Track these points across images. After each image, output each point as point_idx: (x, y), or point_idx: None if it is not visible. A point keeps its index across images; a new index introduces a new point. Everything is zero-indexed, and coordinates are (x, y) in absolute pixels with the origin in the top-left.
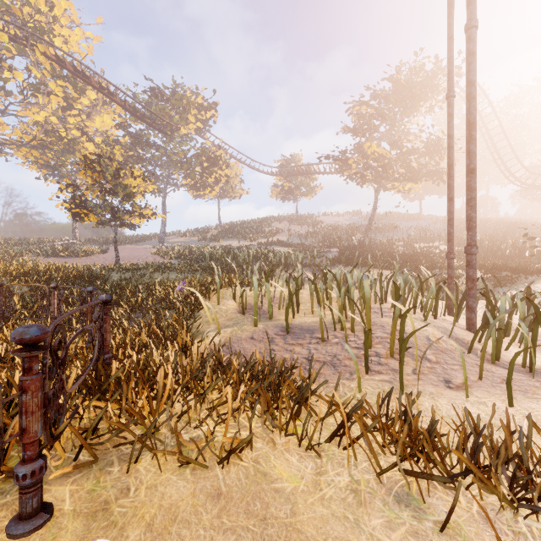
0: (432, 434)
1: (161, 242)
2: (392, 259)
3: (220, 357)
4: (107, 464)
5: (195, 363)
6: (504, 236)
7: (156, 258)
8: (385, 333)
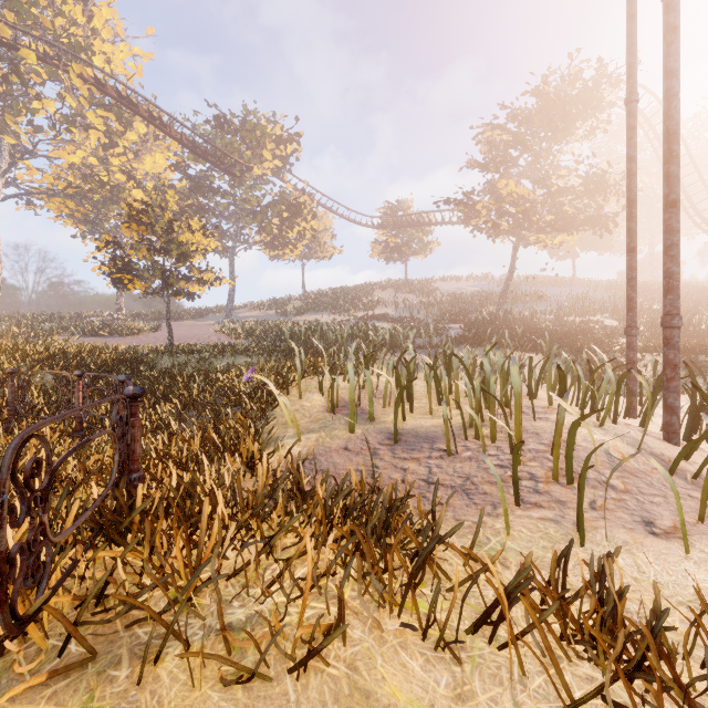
0: (657, 633)
1: (227, 316)
2: (538, 338)
3: (299, 478)
4: (111, 662)
5: (261, 490)
6: (695, 306)
7: (221, 337)
8: (542, 444)
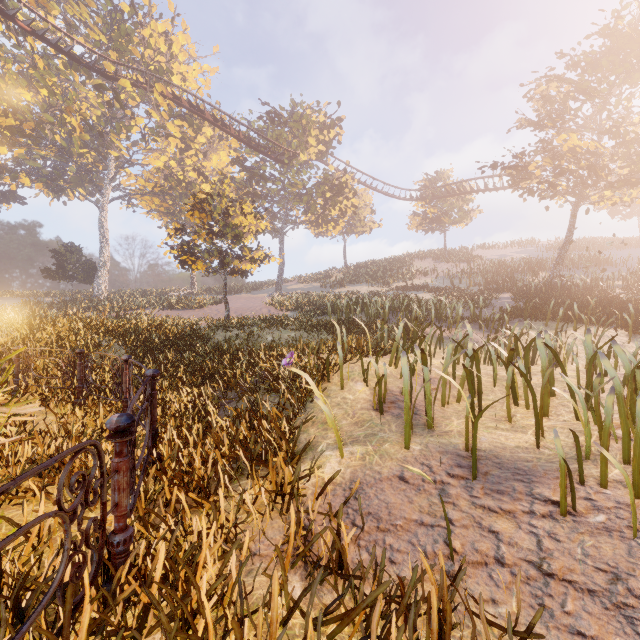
0: None
1: (278, 289)
2: (613, 310)
3: (340, 549)
4: None
5: (275, 630)
6: None
7: (271, 309)
8: None
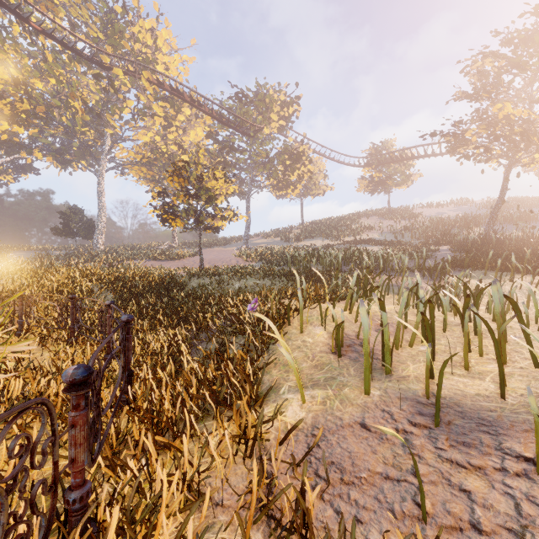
0: None
1: (245, 243)
2: None
3: (305, 509)
4: None
5: None
6: None
7: (239, 260)
8: None
